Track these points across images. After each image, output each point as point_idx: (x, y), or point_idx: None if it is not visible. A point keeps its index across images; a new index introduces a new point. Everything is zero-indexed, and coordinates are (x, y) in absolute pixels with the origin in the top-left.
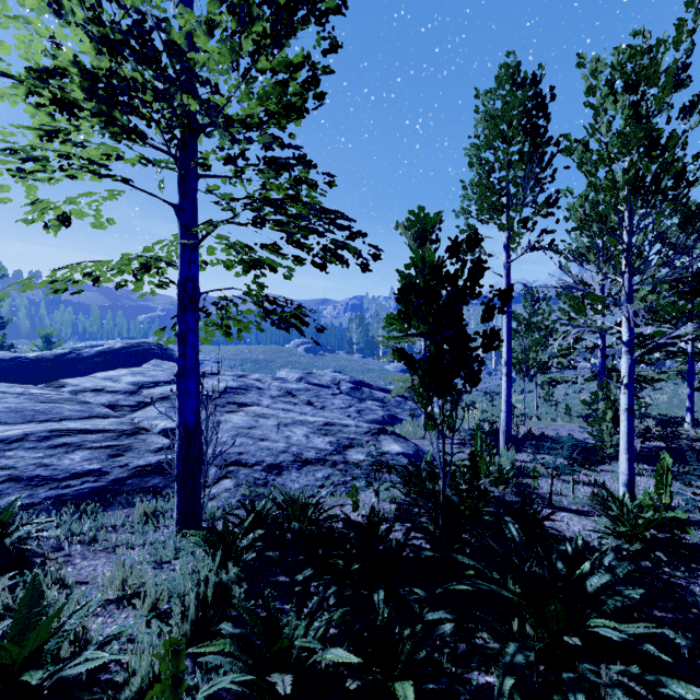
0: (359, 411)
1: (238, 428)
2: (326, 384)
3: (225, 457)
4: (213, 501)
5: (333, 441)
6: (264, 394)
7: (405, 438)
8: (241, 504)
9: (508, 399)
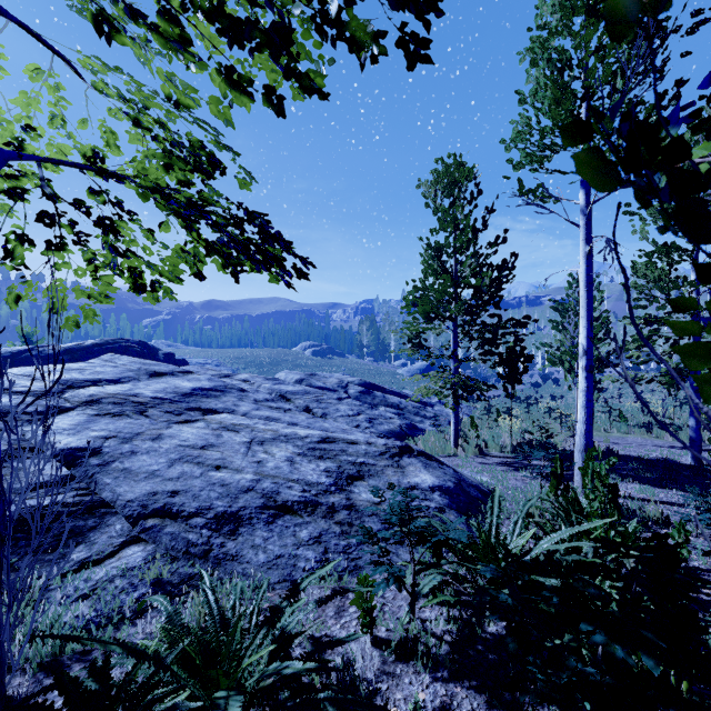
0: (370, 420)
1: (186, 447)
2: (331, 387)
3: (146, 501)
4: (85, 603)
5: (331, 468)
6: (245, 397)
7: (438, 460)
8: (55, 684)
9: (588, 404)
